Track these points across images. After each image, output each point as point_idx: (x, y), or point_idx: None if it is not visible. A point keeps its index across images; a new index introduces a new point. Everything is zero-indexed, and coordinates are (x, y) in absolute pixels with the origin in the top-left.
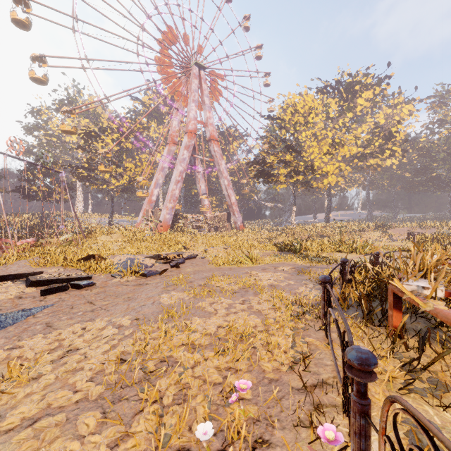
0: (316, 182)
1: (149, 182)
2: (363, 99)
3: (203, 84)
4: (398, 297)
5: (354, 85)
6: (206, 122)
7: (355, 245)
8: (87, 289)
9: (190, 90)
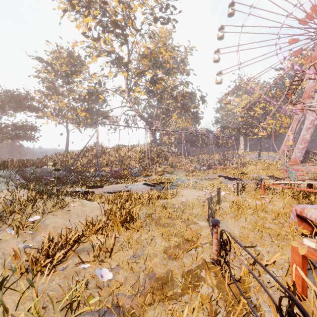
0: None
1: (287, 129)
2: None
3: None
4: (308, 184)
5: None
6: None
7: None
8: (239, 181)
9: None
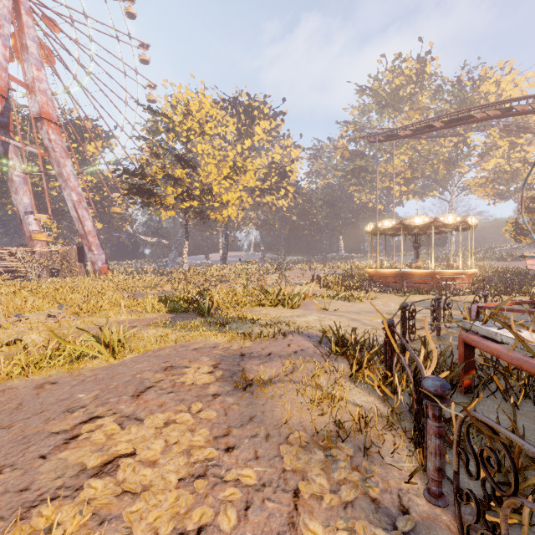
0: (214, 212)
1: None
2: (261, 129)
3: (23, 14)
4: None
5: (253, 110)
6: (30, 84)
7: (282, 295)
8: None
9: None
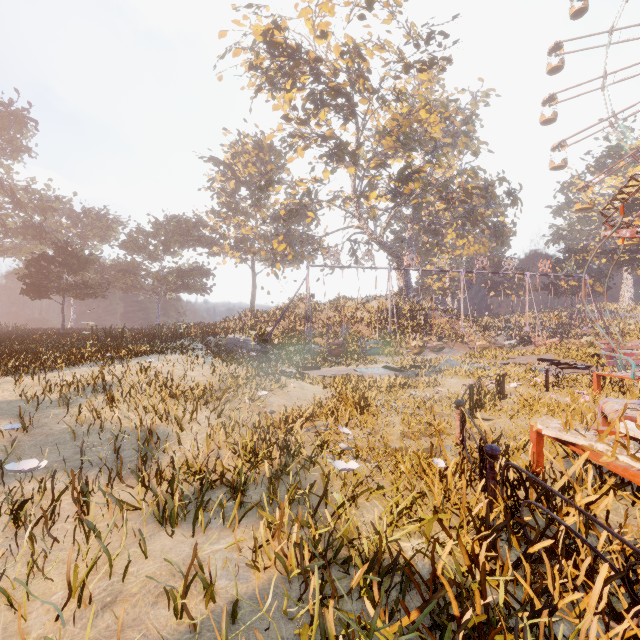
0: None
1: None
2: None
3: None
4: None
5: None
6: None
7: None
8: (582, 370)
9: None
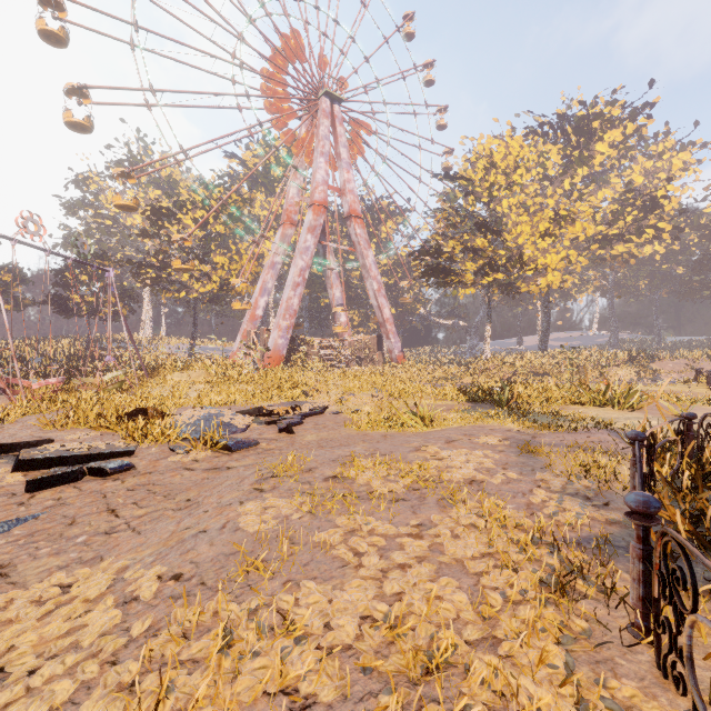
0: (527, 283)
1: (253, 286)
2: (605, 144)
3: (338, 126)
4: None
5: (591, 121)
6: (342, 188)
7: (610, 393)
8: (116, 477)
9: (317, 137)
